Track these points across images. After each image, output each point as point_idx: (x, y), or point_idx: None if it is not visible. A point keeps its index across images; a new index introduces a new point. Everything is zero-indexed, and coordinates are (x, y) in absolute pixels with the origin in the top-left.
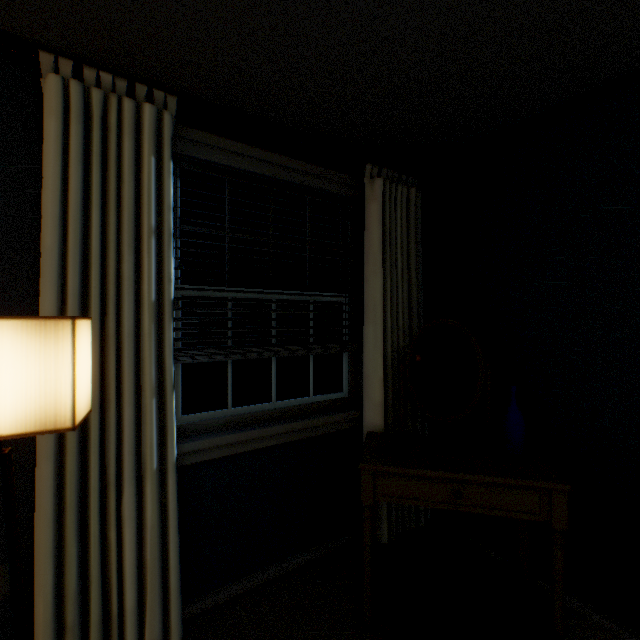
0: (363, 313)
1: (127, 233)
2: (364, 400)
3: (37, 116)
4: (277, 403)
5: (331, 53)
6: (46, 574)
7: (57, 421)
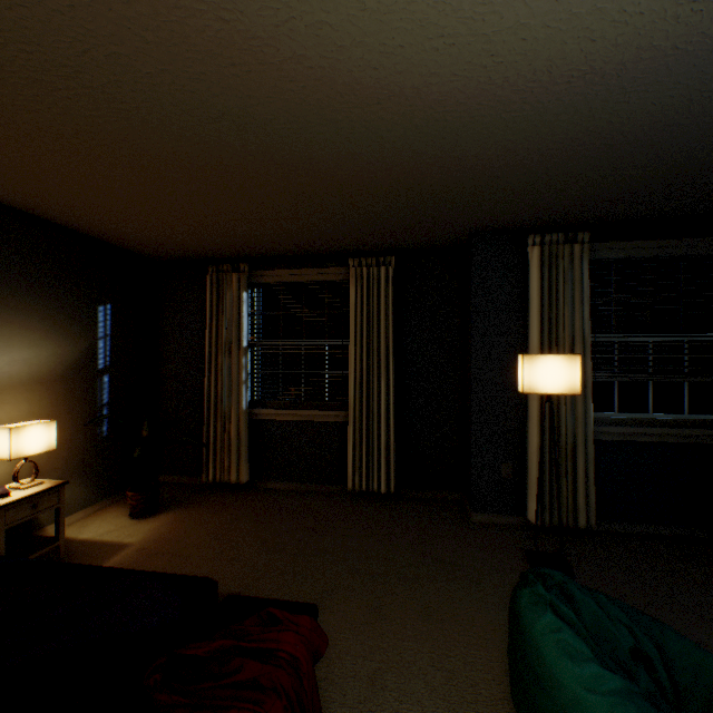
0: None
1: (566, 312)
2: None
3: (519, 262)
4: (653, 415)
5: (709, 188)
6: (537, 465)
7: (574, 391)
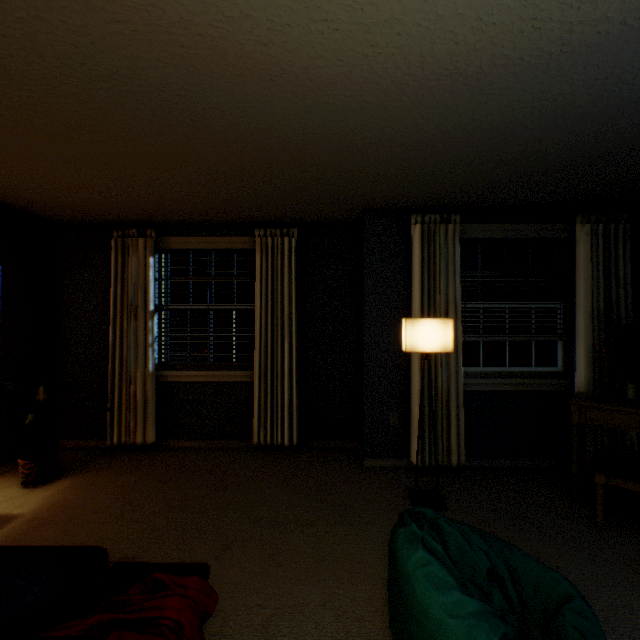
0: (574, 314)
1: (442, 282)
2: (574, 372)
3: (405, 237)
4: (509, 368)
5: (549, 183)
6: (418, 414)
7: (447, 350)
